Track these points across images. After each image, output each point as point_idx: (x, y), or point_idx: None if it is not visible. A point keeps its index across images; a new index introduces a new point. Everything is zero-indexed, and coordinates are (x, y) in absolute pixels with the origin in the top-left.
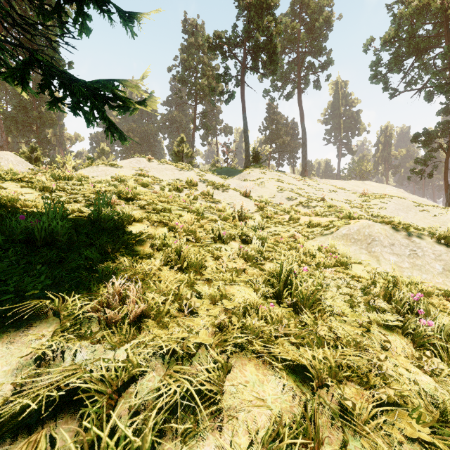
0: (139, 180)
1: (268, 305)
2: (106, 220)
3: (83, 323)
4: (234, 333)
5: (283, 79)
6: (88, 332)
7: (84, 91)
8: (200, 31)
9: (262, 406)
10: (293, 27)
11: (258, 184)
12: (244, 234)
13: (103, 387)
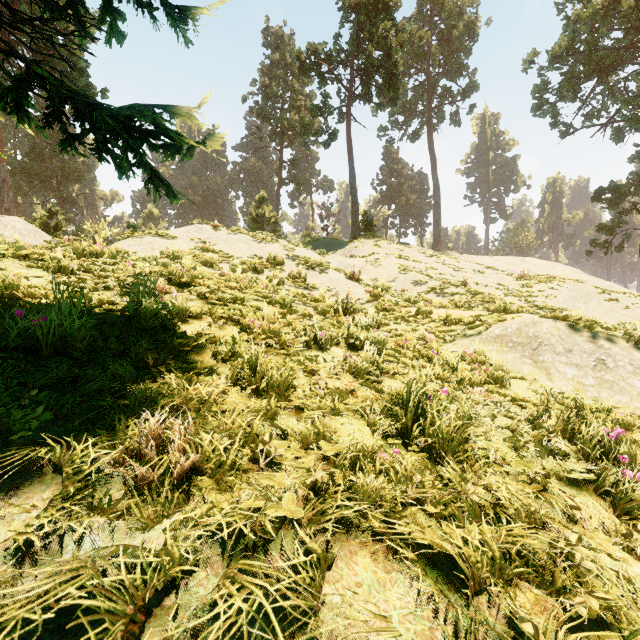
0: (200, 256)
1: (390, 448)
2: (148, 316)
3: (98, 484)
4: (337, 500)
5: (406, 111)
6: (106, 499)
7: (112, 124)
8: (288, 44)
9: (384, 631)
10: (421, 37)
11: (371, 262)
12: (351, 336)
13: (120, 602)
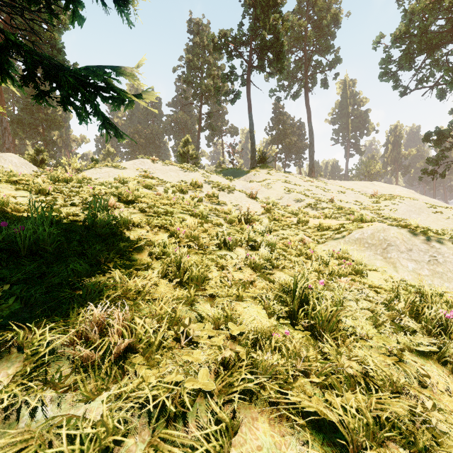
0: (143, 181)
1: (281, 327)
2: (102, 225)
3: (52, 362)
4: (242, 374)
5: (289, 78)
6: (58, 374)
7: (73, 83)
8: (206, 30)
9: None
10: (300, 25)
11: (264, 185)
12: (251, 239)
13: None
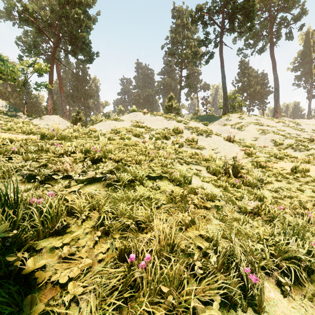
0: (133, 131)
1: None
2: None
3: None
4: None
5: (255, 36)
6: None
7: None
8: (185, 14)
9: None
10: None
11: (238, 128)
12: (287, 255)
13: None
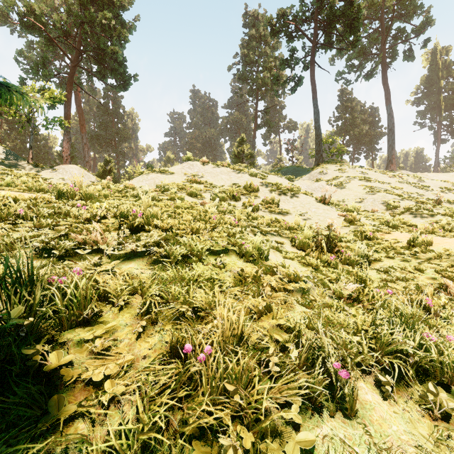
0: (187, 188)
1: None
2: None
3: None
4: None
5: (361, 55)
6: None
7: None
8: (262, 21)
9: None
10: None
11: (336, 185)
12: (390, 349)
13: None
